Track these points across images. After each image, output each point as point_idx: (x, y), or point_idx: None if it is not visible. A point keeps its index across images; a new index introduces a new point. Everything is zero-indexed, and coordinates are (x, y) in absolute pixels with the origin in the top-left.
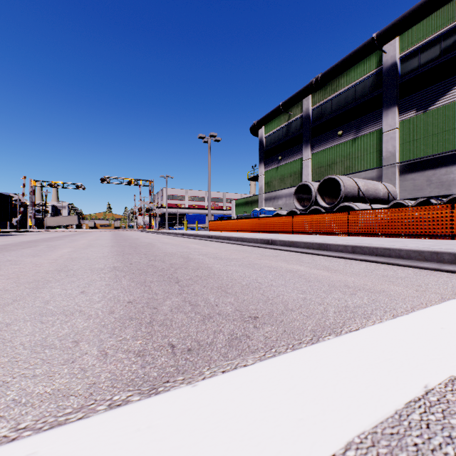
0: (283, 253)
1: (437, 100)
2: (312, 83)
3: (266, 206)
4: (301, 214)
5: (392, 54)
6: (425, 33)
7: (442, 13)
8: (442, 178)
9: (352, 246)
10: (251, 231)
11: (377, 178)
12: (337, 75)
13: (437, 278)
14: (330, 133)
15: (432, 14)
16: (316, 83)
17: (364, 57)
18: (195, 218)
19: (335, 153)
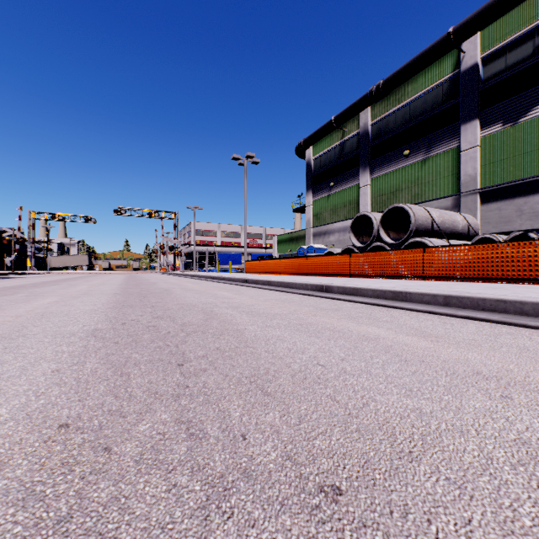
0: (344, 304)
1: (529, 110)
2: (372, 92)
3: (315, 243)
4: (360, 252)
5: (472, 54)
6: (514, 27)
7: (537, 0)
8: (536, 207)
9: (444, 296)
10: (298, 274)
11: (453, 208)
12: (403, 82)
13: None
14: (394, 153)
15: (524, 3)
16: (377, 92)
17: (437, 58)
18: (229, 257)
19: (401, 178)
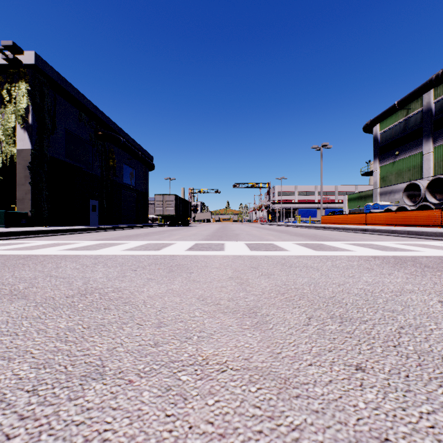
0: (368, 235)
1: None
2: (431, 80)
3: (381, 200)
4: (402, 211)
5: None
6: None
7: None
8: None
9: (407, 231)
10: (359, 224)
11: None
12: None
13: (422, 240)
14: None
15: None
16: (436, 80)
17: None
18: (306, 212)
19: None
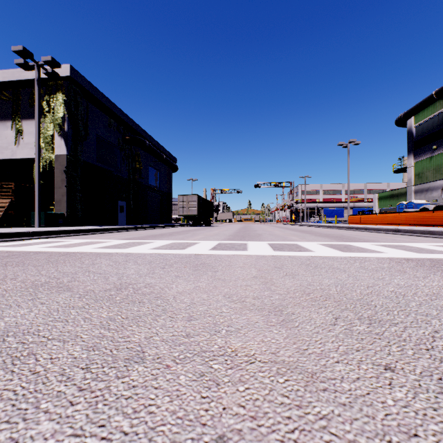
0: (400, 236)
1: None
2: None
3: (416, 198)
4: (440, 210)
5: None
6: None
7: None
8: None
9: None
10: (391, 224)
11: None
12: None
13: None
14: None
15: None
16: None
17: None
18: (332, 212)
19: None
